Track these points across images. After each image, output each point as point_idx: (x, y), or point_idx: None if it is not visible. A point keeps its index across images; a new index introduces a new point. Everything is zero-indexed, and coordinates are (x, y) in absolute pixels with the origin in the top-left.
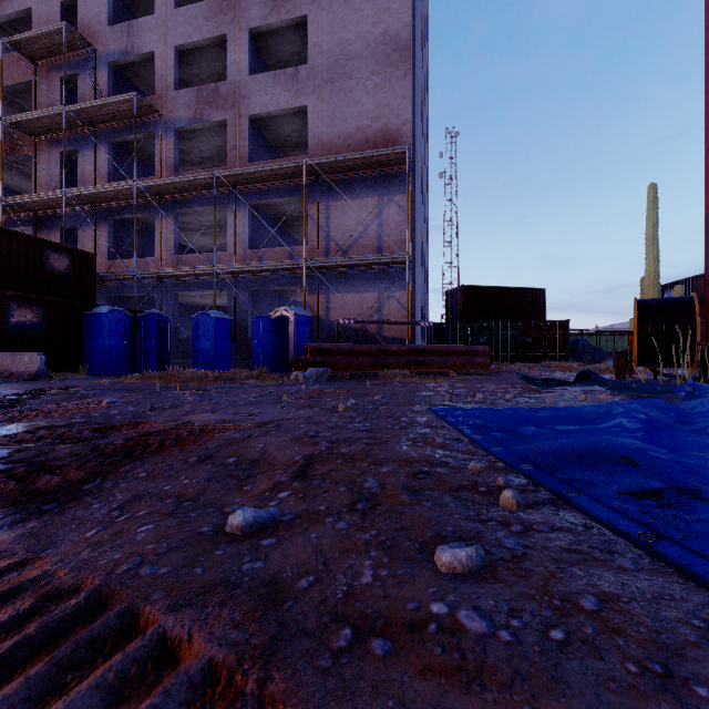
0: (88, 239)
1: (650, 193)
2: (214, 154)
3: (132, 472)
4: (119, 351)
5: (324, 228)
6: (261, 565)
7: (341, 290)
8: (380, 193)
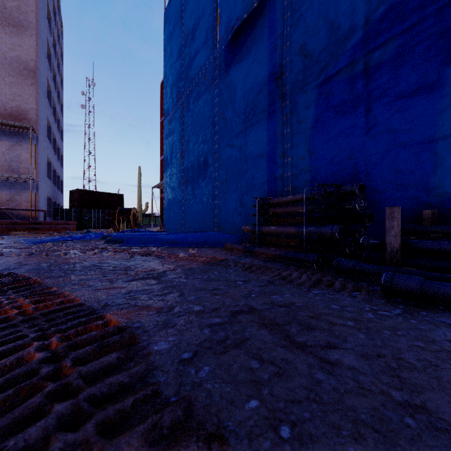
0: None
1: (139, 170)
2: None
3: None
4: None
5: None
6: None
7: None
8: (15, 140)
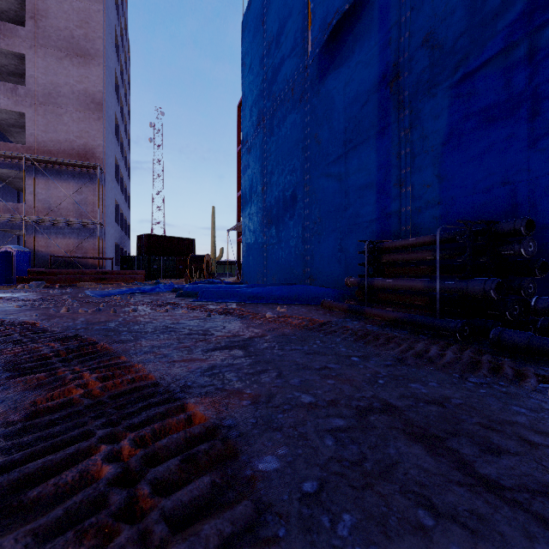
0: None
1: (213, 210)
2: None
3: None
4: None
5: (39, 195)
6: None
7: (54, 235)
8: (82, 181)
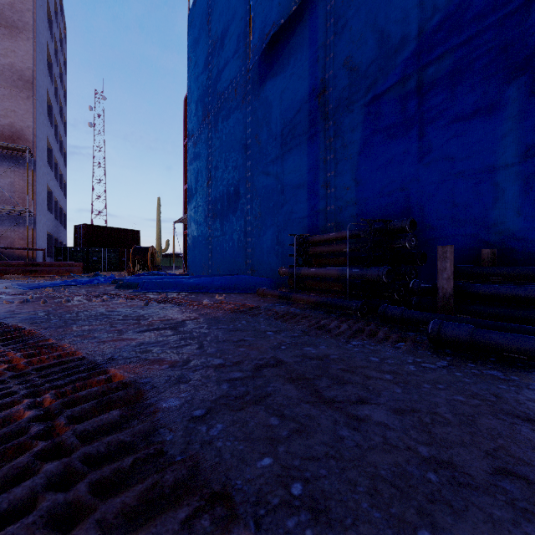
0: None
1: (158, 201)
2: None
3: None
4: None
5: None
6: None
7: None
8: (8, 164)
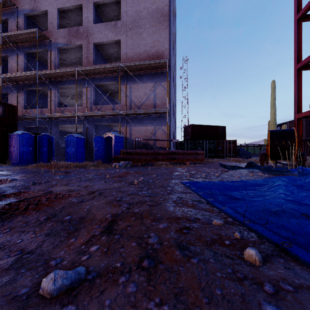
0: (13, 99)
1: (272, 84)
2: (77, 61)
3: None
4: (27, 153)
5: (129, 96)
6: None
7: (137, 125)
8: (155, 81)
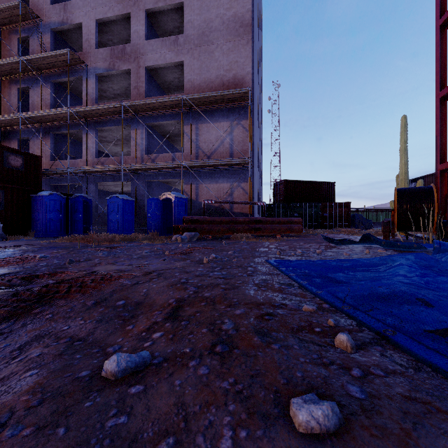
0: (36, 147)
1: (403, 121)
2: (122, 92)
3: (40, 314)
4: (56, 221)
5: (195, 141)
6: (125, 420)
7: (206, 182)
8: (231, 119)
